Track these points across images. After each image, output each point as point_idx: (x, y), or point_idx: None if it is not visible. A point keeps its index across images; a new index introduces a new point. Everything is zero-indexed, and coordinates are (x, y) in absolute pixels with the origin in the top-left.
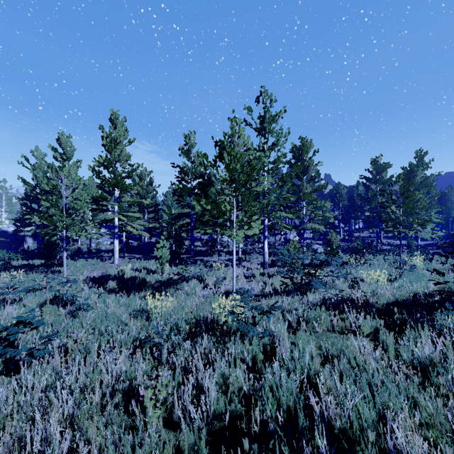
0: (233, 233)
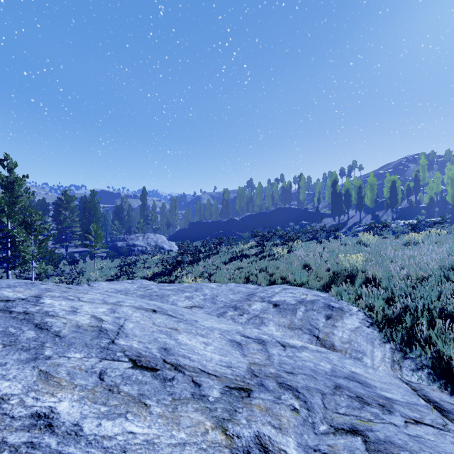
0: (32, 266)
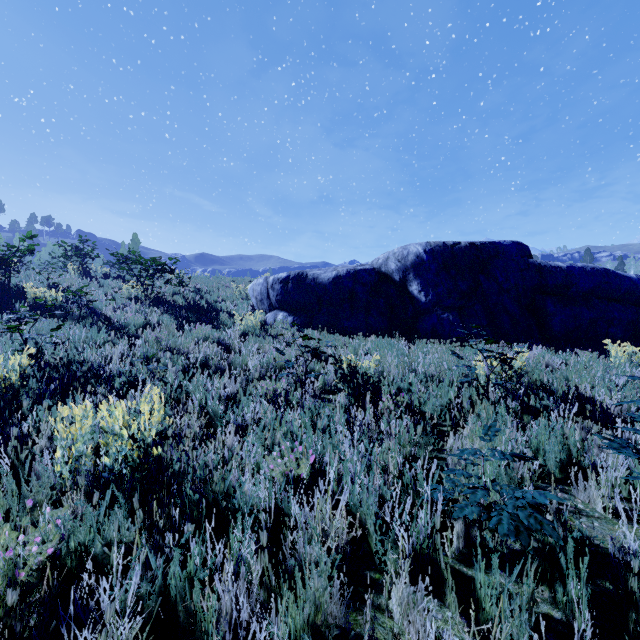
0: None
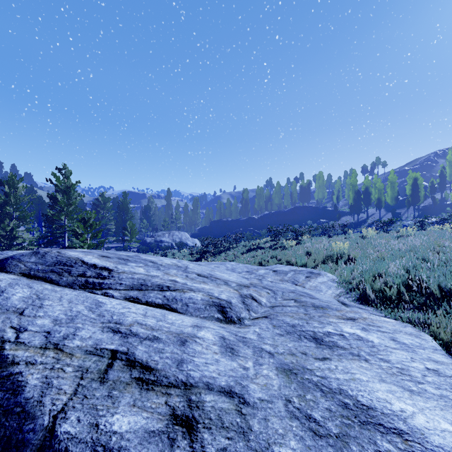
0: None
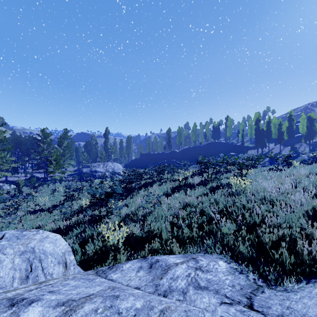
0: None
